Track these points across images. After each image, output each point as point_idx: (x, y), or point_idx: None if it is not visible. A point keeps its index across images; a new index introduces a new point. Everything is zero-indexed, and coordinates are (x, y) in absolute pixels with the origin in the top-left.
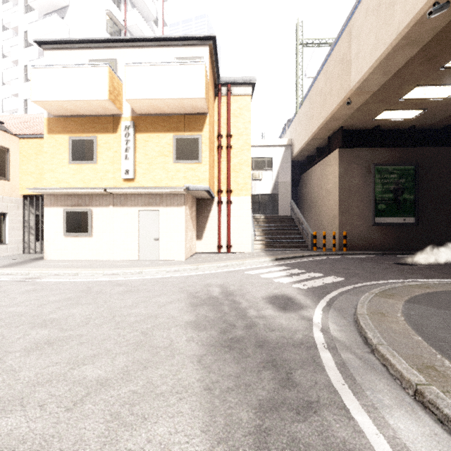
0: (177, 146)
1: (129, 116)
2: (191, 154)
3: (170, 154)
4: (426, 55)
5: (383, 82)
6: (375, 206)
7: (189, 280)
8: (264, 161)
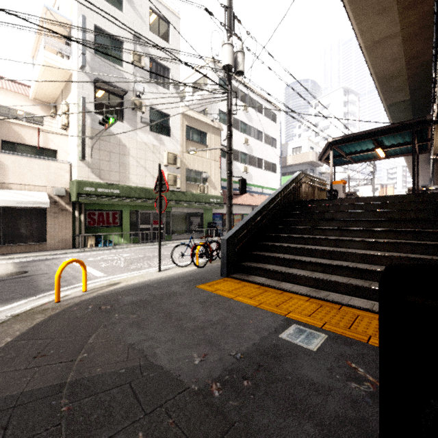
0: None
1: None
2: None
3: None
4: None
5: None
6: None
7: None
8: None
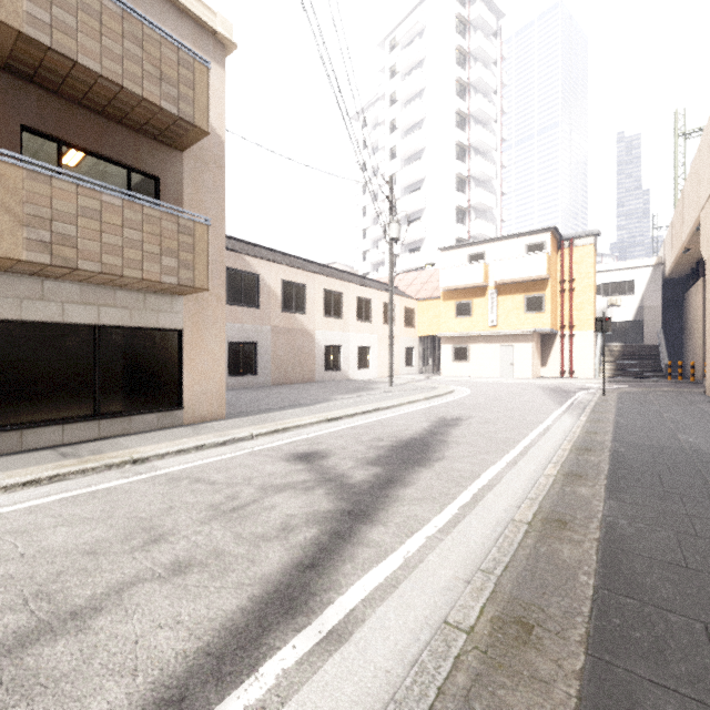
0: (526, 302)
1: (493, 286)
2: (537, 307)
3: (521, 308)
4: None
5: None
6: None
7: (536, 384)
8: (624, 285)
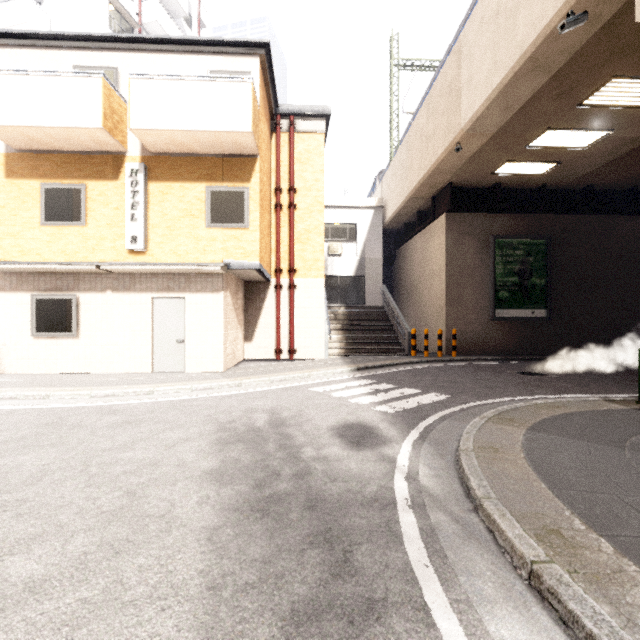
0: (212, 202)
1: (137, 155)
2: (233, 215)
3: (201, 214)
4: (559, 86)
5: (504, 122)
6: (495, 293)
7: (224, 402)
8: (345, 228)
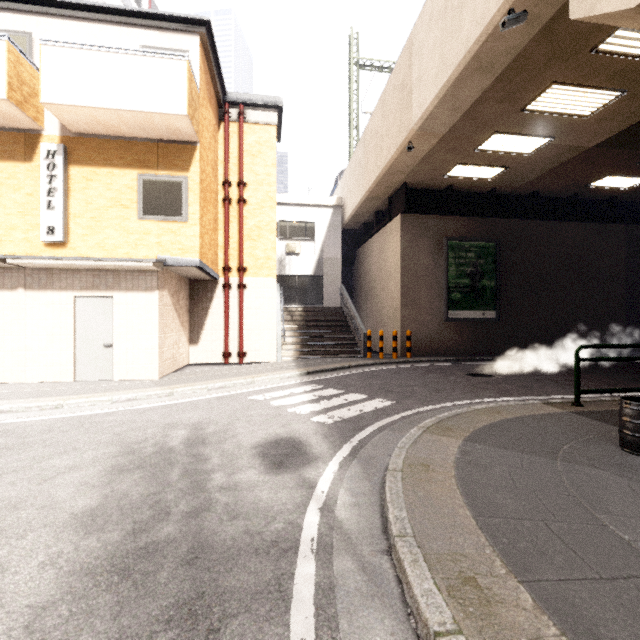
0: (145, 191)
1: (56, 135)
2: (169, 207)
3: (132, 205)
4: (503, 89)
5: (453, 123)
6: (448, 295)
7: (144, 416)
8: (304, 226)
